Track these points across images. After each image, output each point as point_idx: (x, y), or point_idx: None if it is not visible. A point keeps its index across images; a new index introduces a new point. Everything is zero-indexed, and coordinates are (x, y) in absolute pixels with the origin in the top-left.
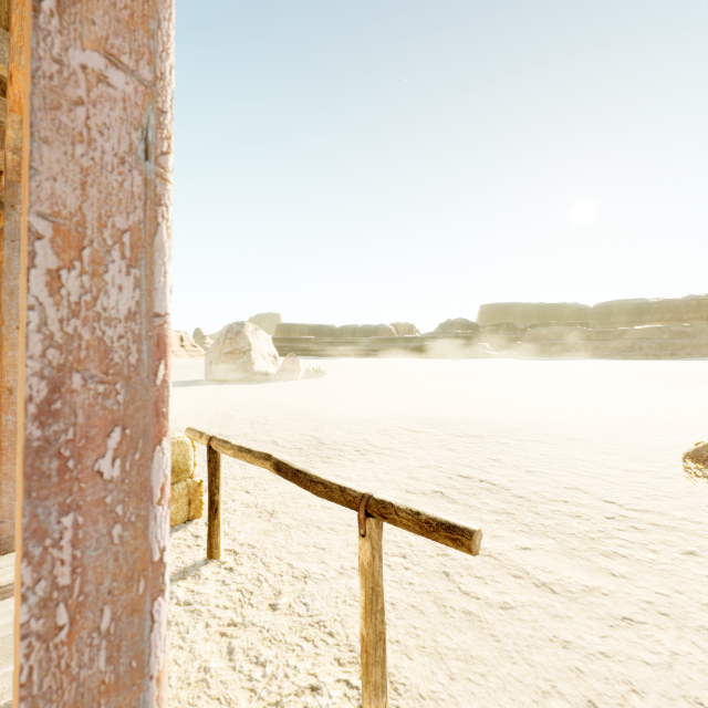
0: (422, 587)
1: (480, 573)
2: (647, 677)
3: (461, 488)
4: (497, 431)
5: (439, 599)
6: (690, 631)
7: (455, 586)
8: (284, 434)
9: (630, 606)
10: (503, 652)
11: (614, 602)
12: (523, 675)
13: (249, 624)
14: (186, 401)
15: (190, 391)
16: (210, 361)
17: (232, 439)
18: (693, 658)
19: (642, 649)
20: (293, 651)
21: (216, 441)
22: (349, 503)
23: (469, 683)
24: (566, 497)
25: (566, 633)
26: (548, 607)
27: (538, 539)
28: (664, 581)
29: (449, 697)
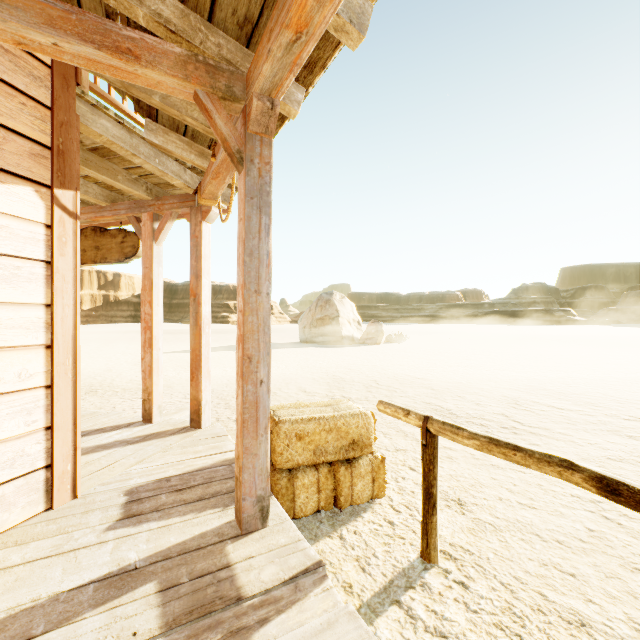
0: None
1: None
2: None
3: None
4: None
5: None
6: None
7: None
8: (406, 400)
9: None
10: None
11: None
12: None
13: None
14: (294, 361)
15: (293, 352)
16: (304, 326)
17: (358, 403)
18: None
19: None
20: None
21: (437, 424)
22: None
23: None
24: None
25: None
26: None
27: None
28: None
29: None
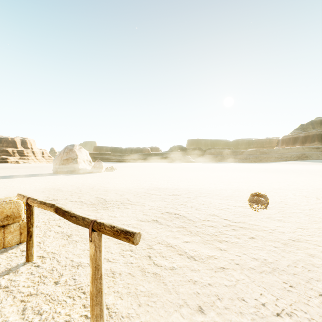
0: (136, 264)
1: (165, 255)
2: (225, 292)
3: (166, 217)
4: (187, 193)
5: (143, 268)
6: (246, 269)
7: (152, 262)
8: (87, 197)
9: (224, 262)
10: (167, 289)
11: (219, 261)
12: (173, 299)
13: (40, 293)
14: (39, 183)
15: (43, 178)
16: (55, 163)
17: (59, 201)
18: (244, 281)
19: (225, 280)
20: (61, 304)
21: (30, 200)
22: (85, 225)
23: (147, 306)
24: (209, 218)
25: (196, 277)
26: (191, 267)
27: (193, 237)
28: (240, 250)
29: (136, 315)
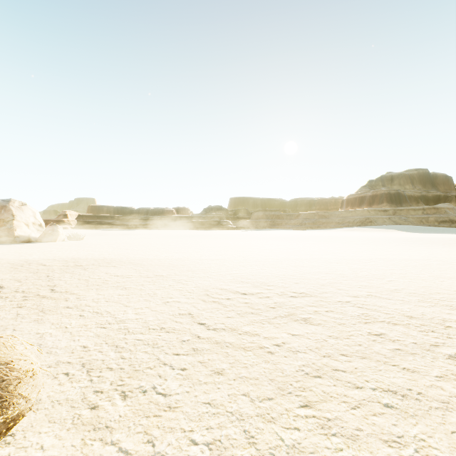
0: None
1: None
2: None
3: None
4: (103, 263)
5: None
6: None
7: None
8: None
9: None
10: None
11: None
12: None
13: None
14: None
15: None
16: None
17: None
18: None
19: None
20: None
21: None
22: None
23: None
24: (32, 289)
25: None
26: None
27: None
28: None
29: None
